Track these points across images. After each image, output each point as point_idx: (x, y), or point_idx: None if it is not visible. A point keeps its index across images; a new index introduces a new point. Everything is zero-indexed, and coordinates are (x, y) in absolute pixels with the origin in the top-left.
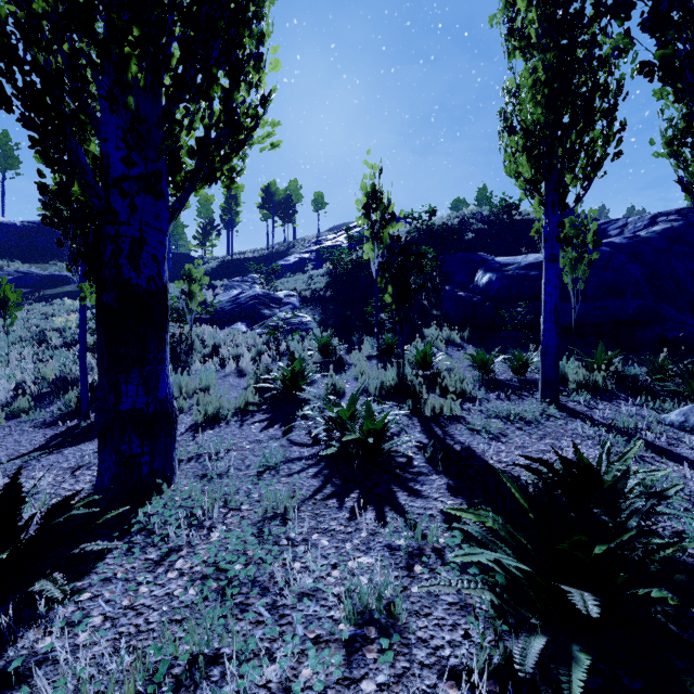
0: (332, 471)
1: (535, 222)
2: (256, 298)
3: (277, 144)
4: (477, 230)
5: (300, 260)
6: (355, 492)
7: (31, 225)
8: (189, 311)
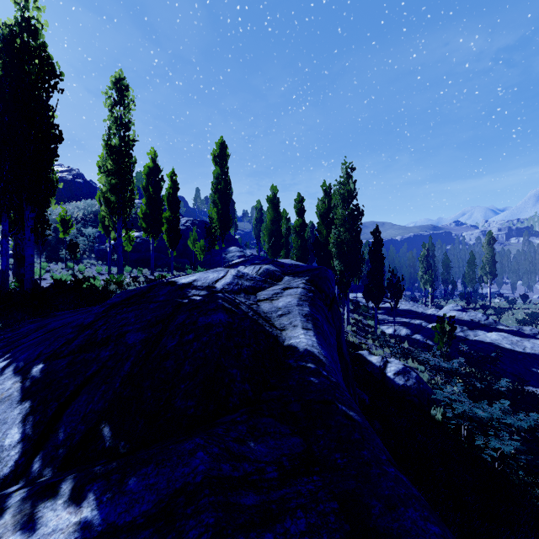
0: None
1: None
2: None
3: None
4: None
5: None
6: None
7: None
8: None
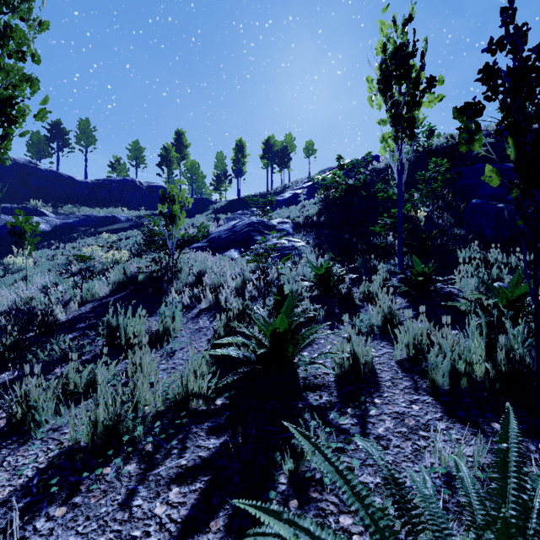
0: None
1: None
2: (250, 226)
3: None
4: (485, 145)
5: (294, 195)
6: None
7: (98, 181)
8: (169, 236)
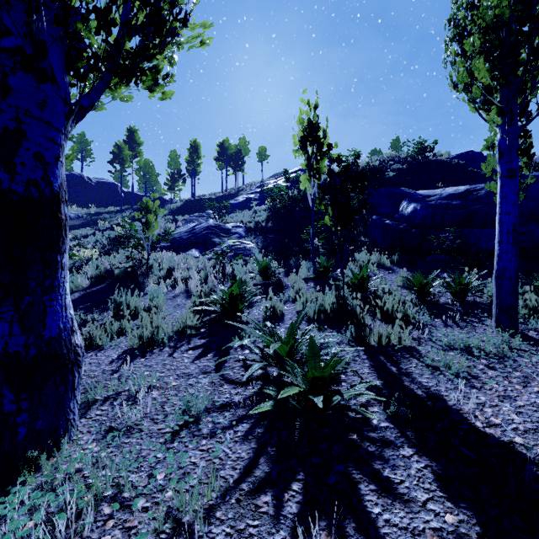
0: (267, 430)
1: (446, 163)
2: (208, 229)
3: (206, 42)
4: (396, 170)
5: (247, 199)
6: (297, 479)
7: None
8: (146, 238)
